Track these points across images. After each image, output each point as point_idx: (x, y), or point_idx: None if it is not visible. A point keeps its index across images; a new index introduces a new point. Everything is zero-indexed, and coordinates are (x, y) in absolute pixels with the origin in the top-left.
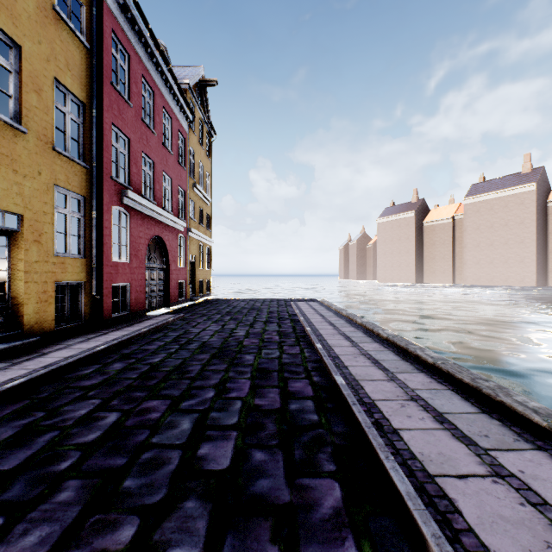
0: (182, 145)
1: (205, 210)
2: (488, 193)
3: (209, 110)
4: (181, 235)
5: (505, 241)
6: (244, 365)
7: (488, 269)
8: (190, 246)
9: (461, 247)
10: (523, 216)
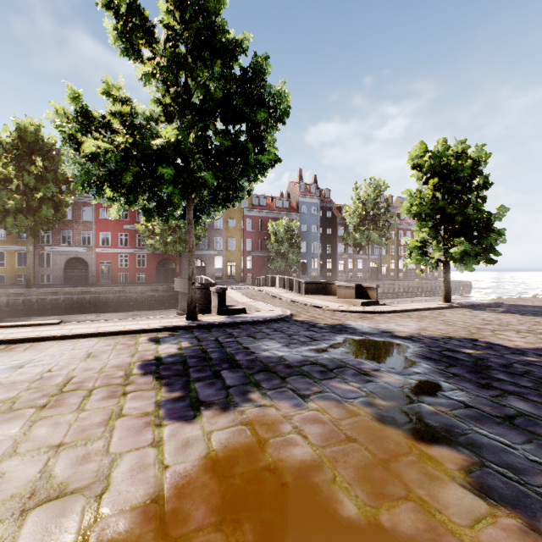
0: None
1: None
2: None
3: None
4: None
5: None
6: None
7: None
8: None
9: None
10: None
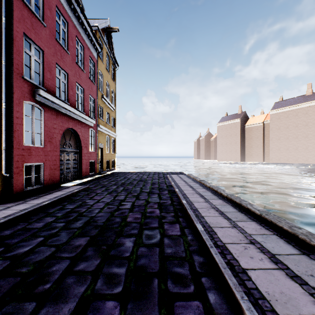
0: (93, 68)
1: (111, 114)
2: (285, 107)
3: (113, 49)
4: (92, 129)
5: (296, 136)
6: (120, 260)
7: (285, 153)
8: (99, 137)
9: (268, 140)
10: (308, 121)
